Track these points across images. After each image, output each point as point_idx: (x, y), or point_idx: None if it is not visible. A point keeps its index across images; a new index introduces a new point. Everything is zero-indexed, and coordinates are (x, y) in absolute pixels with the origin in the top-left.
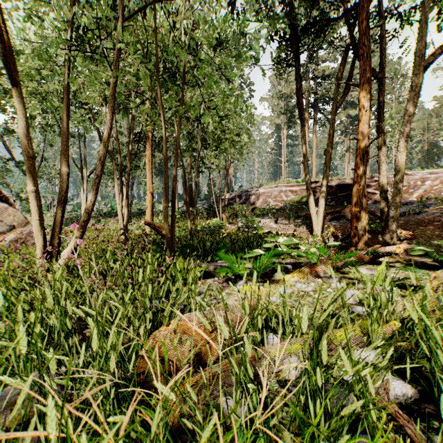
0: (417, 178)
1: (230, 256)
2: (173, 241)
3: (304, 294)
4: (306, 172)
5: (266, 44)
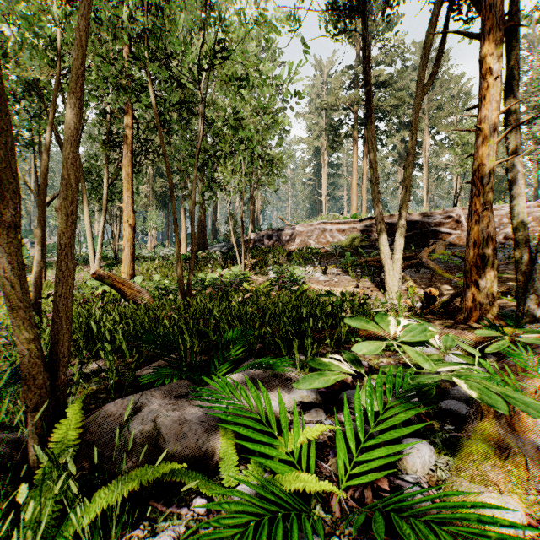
0: (503, 214)
1: (254, 392)
2: (61, 345)
3: None
4: (375, 194)
5: None
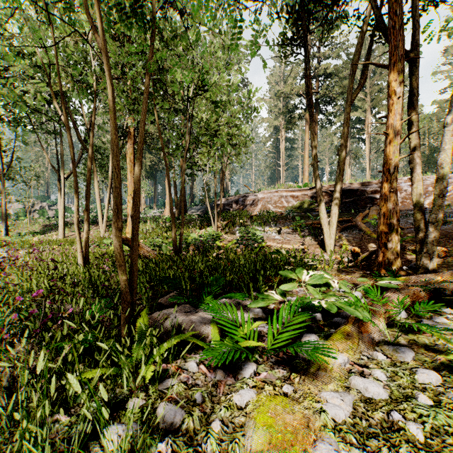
0: (428, 184)
1: (227, 308)
2: (134, 283)
3: (382, 419)
4: (316, 175)
5: (270, 20)
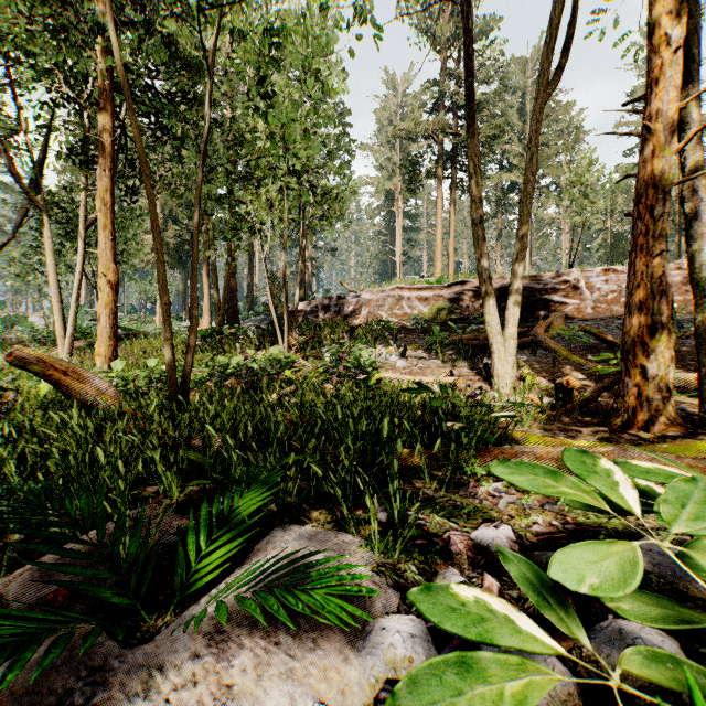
0: None
1: None
2: None
3: None
4: (478, 240)
5: None
